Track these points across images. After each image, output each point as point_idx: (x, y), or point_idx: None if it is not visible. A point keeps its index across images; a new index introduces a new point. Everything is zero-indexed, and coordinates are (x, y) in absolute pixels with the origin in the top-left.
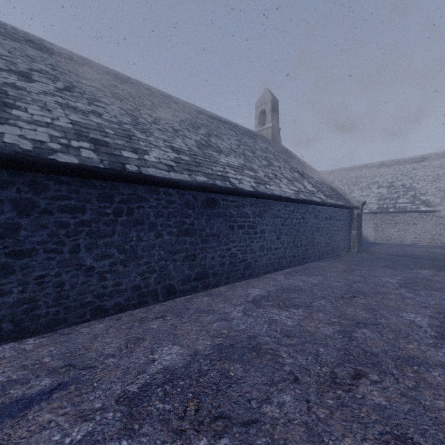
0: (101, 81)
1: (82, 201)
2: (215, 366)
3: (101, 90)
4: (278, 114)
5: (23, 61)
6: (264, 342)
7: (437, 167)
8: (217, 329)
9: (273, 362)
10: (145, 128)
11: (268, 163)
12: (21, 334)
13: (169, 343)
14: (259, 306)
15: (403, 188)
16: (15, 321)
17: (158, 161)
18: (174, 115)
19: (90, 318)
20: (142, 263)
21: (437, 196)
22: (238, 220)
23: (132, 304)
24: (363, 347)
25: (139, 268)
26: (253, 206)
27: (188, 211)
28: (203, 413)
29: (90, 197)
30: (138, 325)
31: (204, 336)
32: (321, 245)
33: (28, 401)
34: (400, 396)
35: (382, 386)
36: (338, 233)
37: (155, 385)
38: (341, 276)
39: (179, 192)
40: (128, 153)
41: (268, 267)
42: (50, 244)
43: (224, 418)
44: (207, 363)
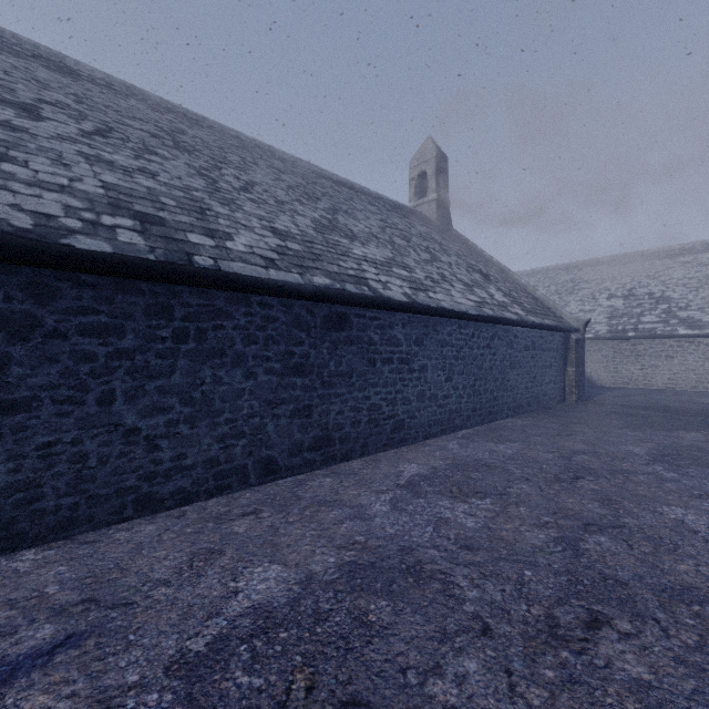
0: (159, 122)
1: (119, 317)
2: (342, 604)
3: (157, 136)
4: (447, 179)
5: (27, 87)
6: (428, 558)
7: (706, 264)
8: (347, 534)
9: (444, 596)
10: (229, 198)
11: (430, 256)
12: (13, 544)
13: (264, 559)
14: (418, 495)
15: (650, 298)
16: (2, 521)
17: (249, 251)
18: (277, 178)
19: (132, 515)
20: (222, 422)
21: (705, 311)
22: (382, 349)
23: (204, 491)
24: (600, 568)
25: (216, 430)
26: (407, 327)
27: (298, 334)
28: (320, 695)
29: (132, 311)
30: (213, 527)
31: (324, 548)
32: (518, 391)
33: (10, 669)
34: (674, 664)
35: (641, 643)
36: (546, 371)
37: (236, 639)
38: (553, 442)
39: (283, 302)
40: (199, 237)
41: (432, 427)
42: (63, 389)
43: (358, 705)
44: (329, 597)
